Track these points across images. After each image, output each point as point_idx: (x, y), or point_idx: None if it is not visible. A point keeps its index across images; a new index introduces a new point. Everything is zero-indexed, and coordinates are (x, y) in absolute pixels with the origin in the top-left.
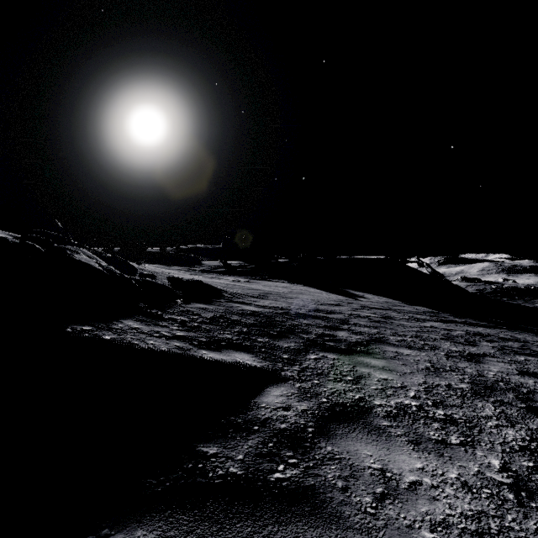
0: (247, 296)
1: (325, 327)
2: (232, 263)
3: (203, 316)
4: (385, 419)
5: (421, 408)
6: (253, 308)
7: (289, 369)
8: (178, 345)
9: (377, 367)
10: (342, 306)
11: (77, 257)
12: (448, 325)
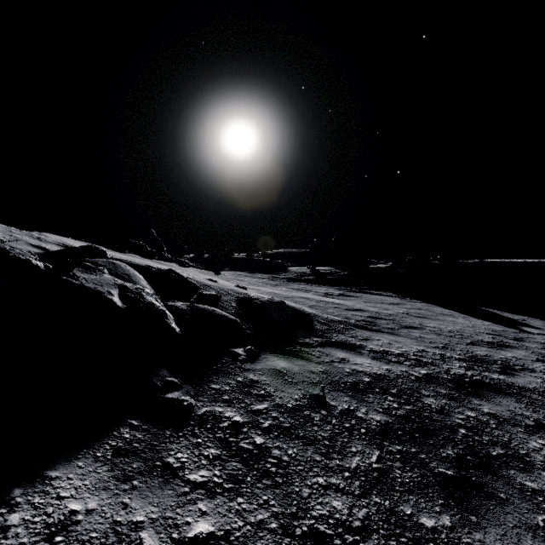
0: (349, 325)
1: (543, 429)
2: (321, 269)
3: (279, 401)
4: None
5: None
6: (370, 366)
7: None
8: None
9: None
10: (512, 348)
11: (81, 279)
12: None
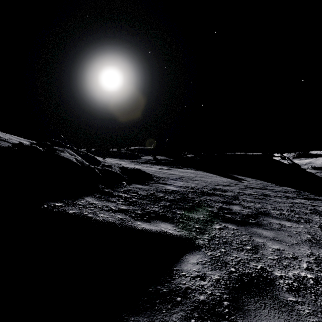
0: (168, 179)
1: (223, 202)
2: (159, 157)
3: (140, 193)
4: (289, 293)
5: (318, 282)
6: (172, 188)
7: (201, 237)
8: (120, 218)
9: (269, 238)
10: (232, 186)
11: (62, 155)
12: (312, 202)
